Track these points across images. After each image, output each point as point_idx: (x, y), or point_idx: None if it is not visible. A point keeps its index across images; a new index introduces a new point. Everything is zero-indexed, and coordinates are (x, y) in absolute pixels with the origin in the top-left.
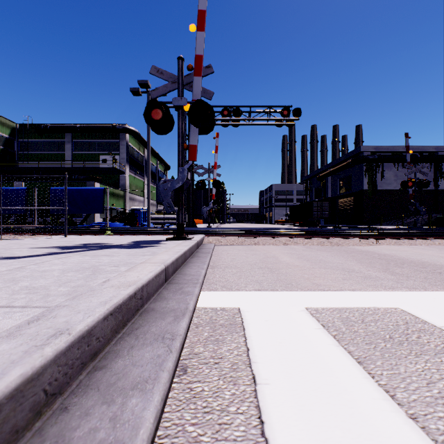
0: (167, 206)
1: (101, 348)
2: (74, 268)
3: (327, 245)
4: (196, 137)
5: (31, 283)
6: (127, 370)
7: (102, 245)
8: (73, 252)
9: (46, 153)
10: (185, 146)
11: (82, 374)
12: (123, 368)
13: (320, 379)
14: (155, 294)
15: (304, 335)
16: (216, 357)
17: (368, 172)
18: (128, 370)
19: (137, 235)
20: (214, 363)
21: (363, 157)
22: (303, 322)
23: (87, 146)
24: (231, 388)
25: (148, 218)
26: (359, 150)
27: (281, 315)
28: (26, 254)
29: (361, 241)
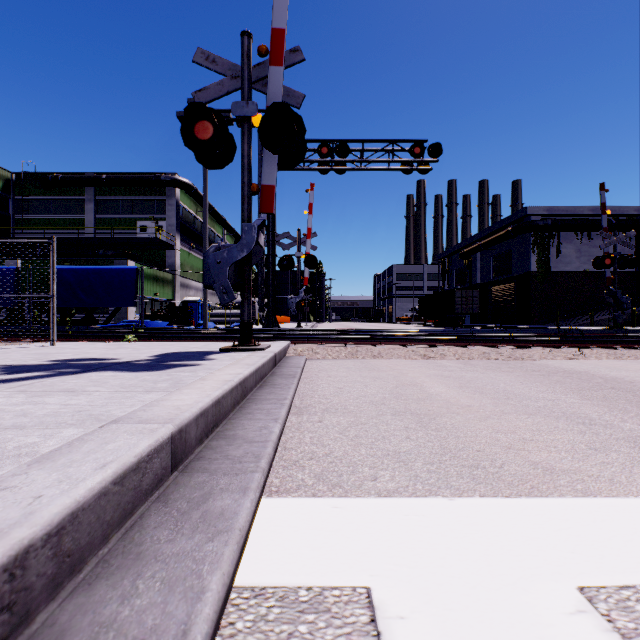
0: (222, 291)
1: None
2: None
3: (497, 358)
4: (274, 172)
5: None
6: None
7: (92, 364)
8: (10, 382)
9: (56, 217)
10: (254, 188)
11: None
12: None
13: None
14: (114, 533)
15: None
16: None
17: (537, 245)
18: None
19: (177, 342)
20: None
21: (531, 222)
22: None
23: (117, 207)
24: None
25: (205, 314)
26: (524, 212)
27: None
28: None
29: (552, 351)
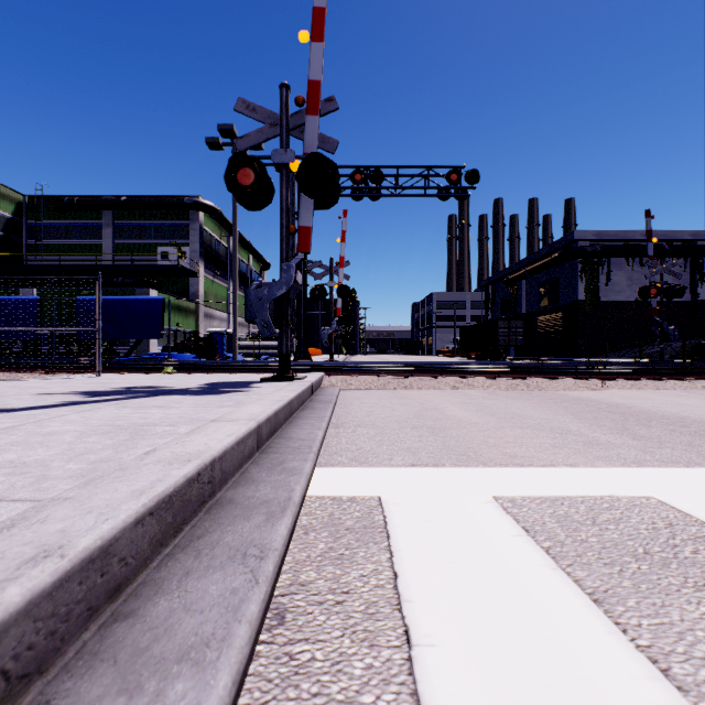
0: (263, 326)
1: (130, 577)
2: (101, 428)
3: (523, 389)
4: (310, 214)
5: (21, 455)
6: (173, 619)
7: (155, 390)
8: (106, 402)
9: (71, 243)
10: (292, 229)
11: (88, 629)
12: (167, 617)
13: (529, 636)
14: (236, 473)
15: (493, 548)
16: (339, 591)
17: (585, 273)
18: (176, 619)
19: (214, 373)
20: (335, 602)
21: (578, 248)
22: (491, 524)
23: (137, 232)
24: (365, 653)
25: (234, 347)
26: (571, 237)
27: (452, 510)
28: (27, 404)
29: (578, 382)
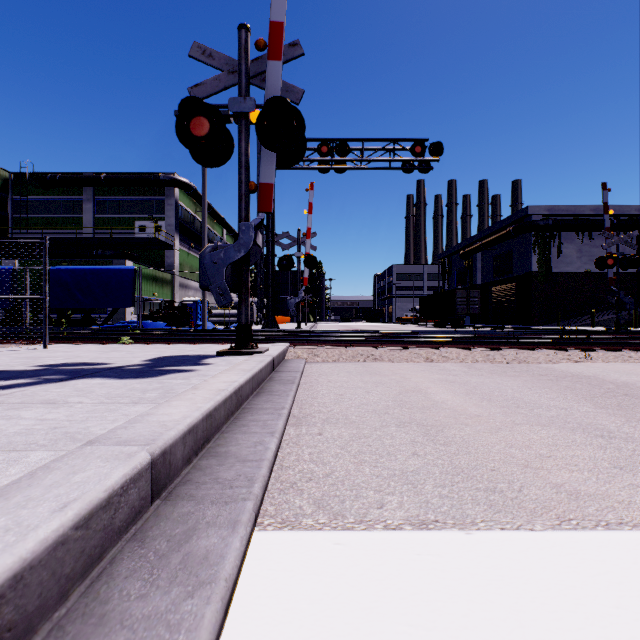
0: (218, 293)
1: None
2: None
3: (502, 362)
4: (272, 170)
5: None
6: None
7: (81, 369)
8: None
9: (54, 217)
10: (252, 186)
11: None
12: None
13: None
14: (76, 587)
15: None
16: None
17: (538, 245)
18: None
19: (173, 344)
20: None
21: (531, 222)
22: None
23: (116, 207)
24: None
25: (204, 315)
26: (525, 212)
27: None
28: None
29: (557, 354)
